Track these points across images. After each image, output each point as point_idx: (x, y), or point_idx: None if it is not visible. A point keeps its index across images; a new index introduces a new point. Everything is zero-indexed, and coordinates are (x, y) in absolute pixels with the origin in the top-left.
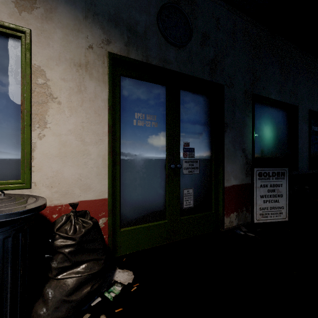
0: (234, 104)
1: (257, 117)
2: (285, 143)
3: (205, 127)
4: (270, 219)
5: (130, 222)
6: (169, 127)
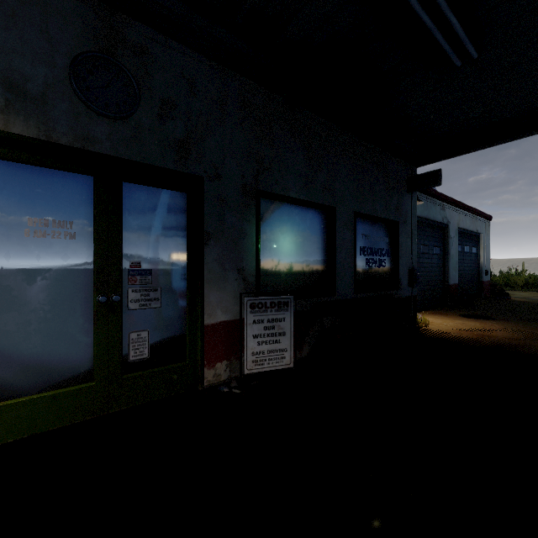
0: (223, 205)
1: (267, 222)
2: (316, 258)
3: (174, 238)
4: (268, 367)
5: (18, 391)
6: (99, 239)
